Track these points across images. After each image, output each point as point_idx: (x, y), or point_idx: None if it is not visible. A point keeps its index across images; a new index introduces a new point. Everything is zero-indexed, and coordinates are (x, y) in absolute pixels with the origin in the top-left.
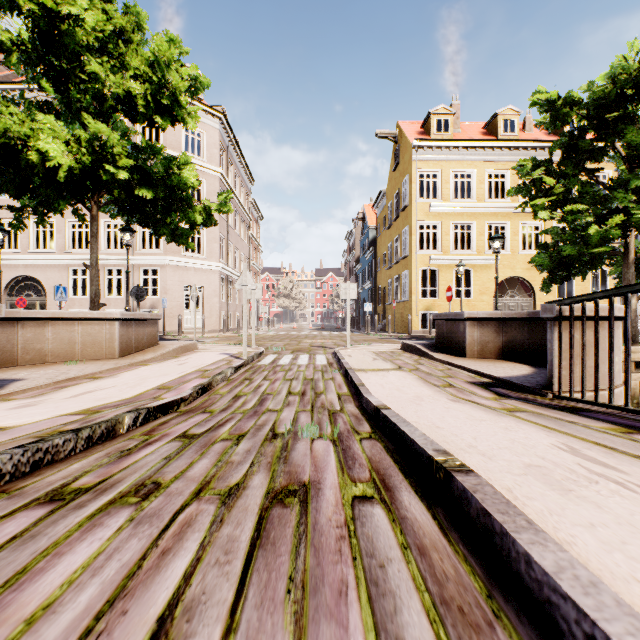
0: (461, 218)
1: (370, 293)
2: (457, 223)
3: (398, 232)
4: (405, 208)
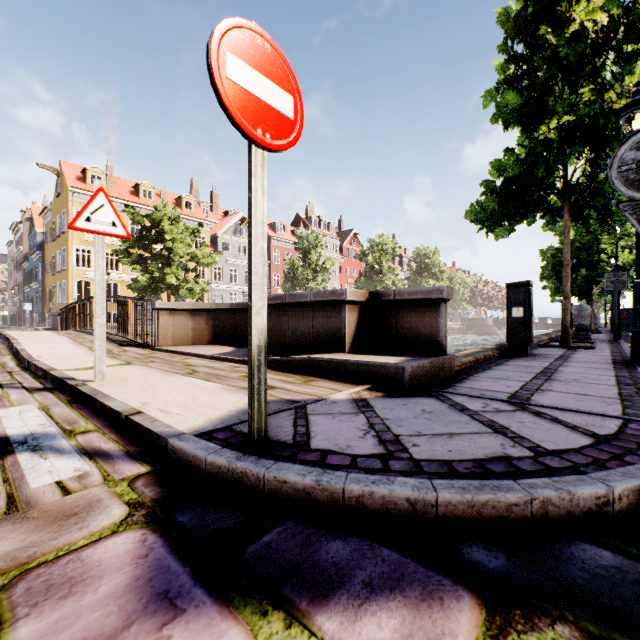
0: (111, 248)
1: (38, 293)
2: (108, 251)
3: (61, 248)
4: (65, 232)
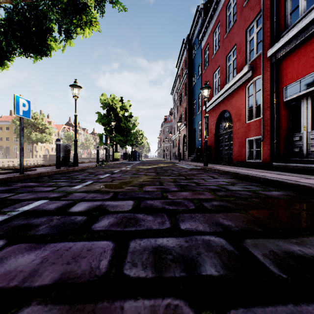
0: None
1: None
2: None
3: None
4: None
